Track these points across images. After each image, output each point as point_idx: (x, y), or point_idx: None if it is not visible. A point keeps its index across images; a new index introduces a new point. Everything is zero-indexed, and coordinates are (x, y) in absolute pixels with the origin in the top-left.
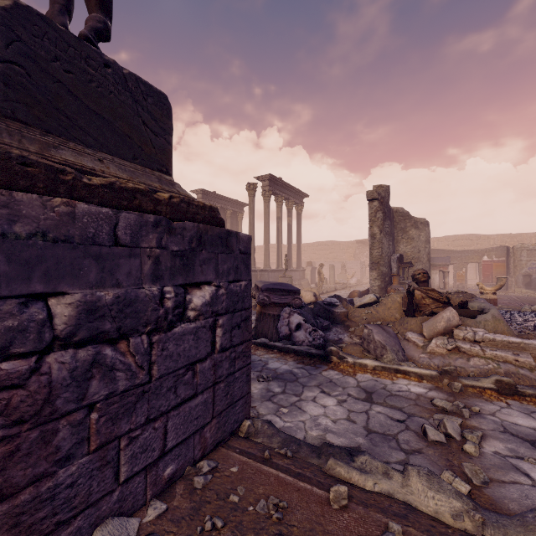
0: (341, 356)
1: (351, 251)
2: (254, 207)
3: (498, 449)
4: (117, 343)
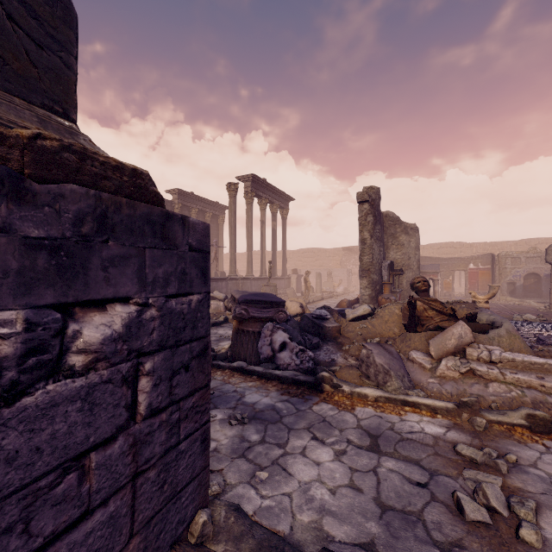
0: (335, 384)
1: (337, 259)
2: (235, 209)
3: None
4: None
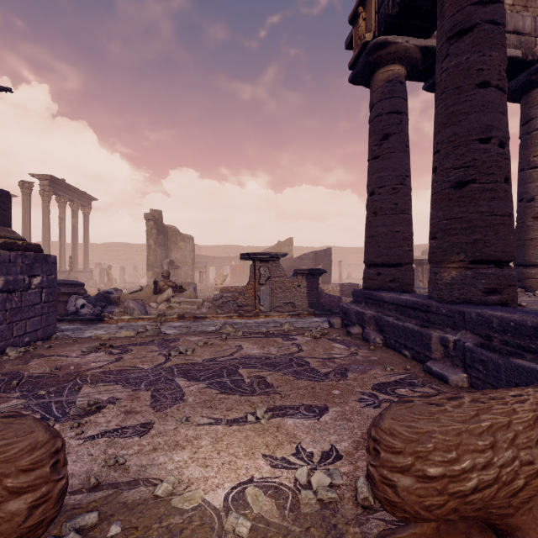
0: (110, 317)
1: (144, 254)
2: (30, 206)
3: (162, 330)
4: (11, 294)
